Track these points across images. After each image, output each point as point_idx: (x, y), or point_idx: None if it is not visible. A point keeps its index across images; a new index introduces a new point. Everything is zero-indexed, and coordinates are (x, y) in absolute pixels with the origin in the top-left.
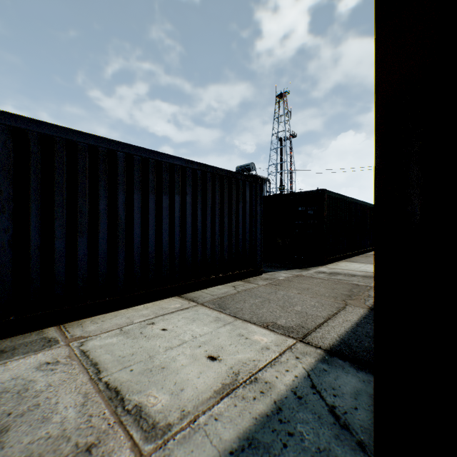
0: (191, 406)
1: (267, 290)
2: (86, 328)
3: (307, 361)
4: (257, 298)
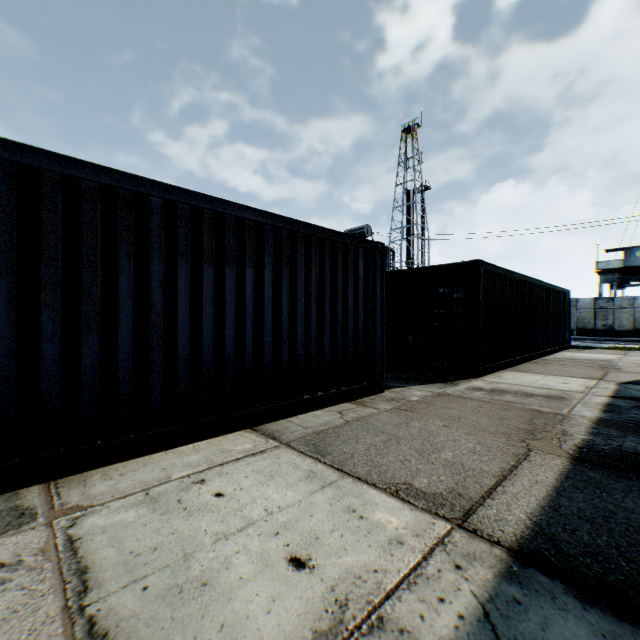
0: None
1: (393, 420)
2: (90, 488)
3: (478, 576)
4: (377, 435)
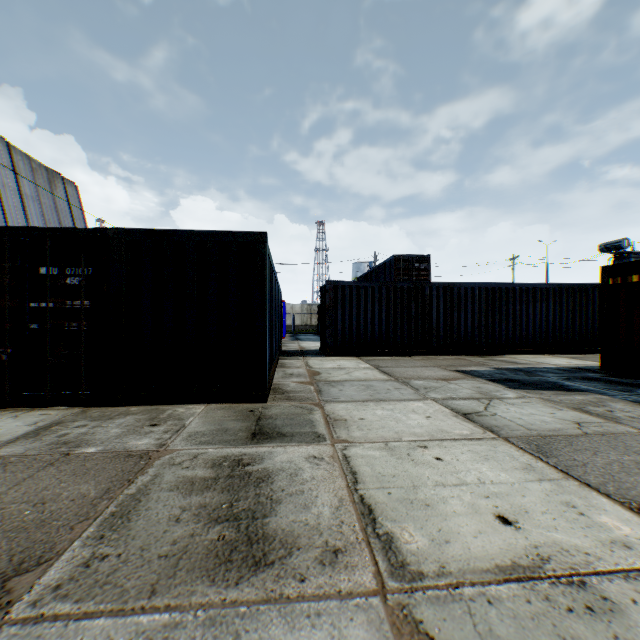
0: (562, 364)
1: None
2: (509, 356)
3: None
4: (597, 358)
